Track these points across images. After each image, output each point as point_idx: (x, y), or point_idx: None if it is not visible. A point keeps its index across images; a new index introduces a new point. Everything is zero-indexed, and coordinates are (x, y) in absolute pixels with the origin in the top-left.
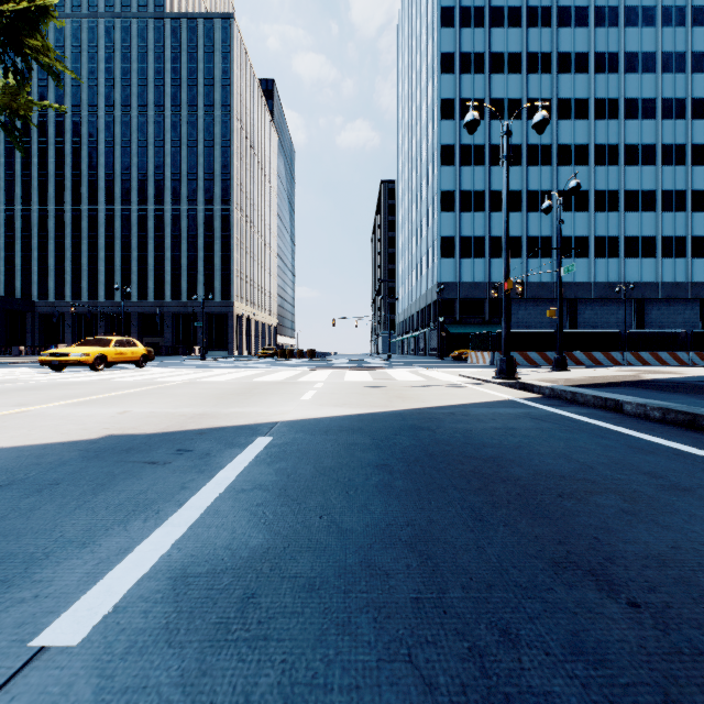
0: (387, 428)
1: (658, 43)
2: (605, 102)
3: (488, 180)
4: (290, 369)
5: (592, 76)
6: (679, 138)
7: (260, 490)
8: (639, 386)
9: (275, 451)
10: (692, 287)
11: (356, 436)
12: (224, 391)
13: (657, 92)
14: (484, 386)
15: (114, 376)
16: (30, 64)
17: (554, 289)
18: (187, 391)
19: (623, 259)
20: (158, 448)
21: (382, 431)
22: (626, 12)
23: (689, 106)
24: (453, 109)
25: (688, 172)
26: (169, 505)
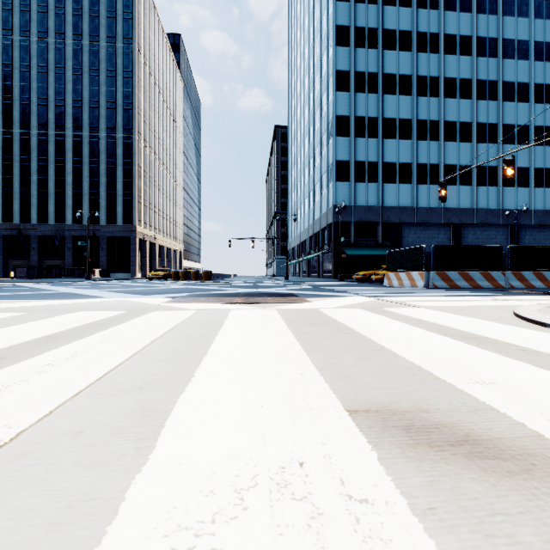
0: None
1: None
2: (486, 41)
3: (381, 108)
4: (130, 300)
5: (475, 15)
6: (548, 78)
7: None
8: None
9: None
10: None
11: None
12: None
13: (530, 36)
14: None
15: None
16: None
17: (442, 214)
18: None
19: (501, 187)
20: None
21: None
22: None
23: None
24: (348, 36)
25: None
26: None
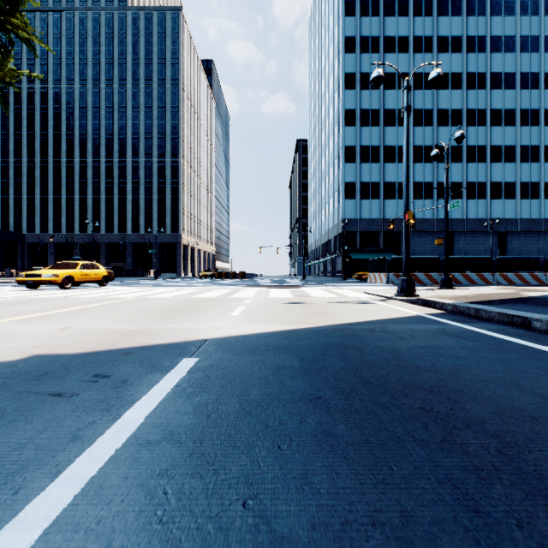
0: (314, 347)
1: (517, 29)
2: (475, 76)
3: (383, 138)
4: (225, 287)
5: (465, 55)
6: (534, 104)
7: (169, 442)
8: (531, 303)
9: (198, 377)
10: (544, 222)
11: (284, 356)
12: (165, 307)
13: (516, 68)
14: (390, 302)
15: (77, 294)
16: (11, 37)
17: (435, 224)
18: (132, 307)
19: (489, 200)
20: (75, 372)
21: (309, 351)
22: (492, 4)
23: (541, 78)
24: (355, 81)
25: (541, 131)
26: (41, 474)
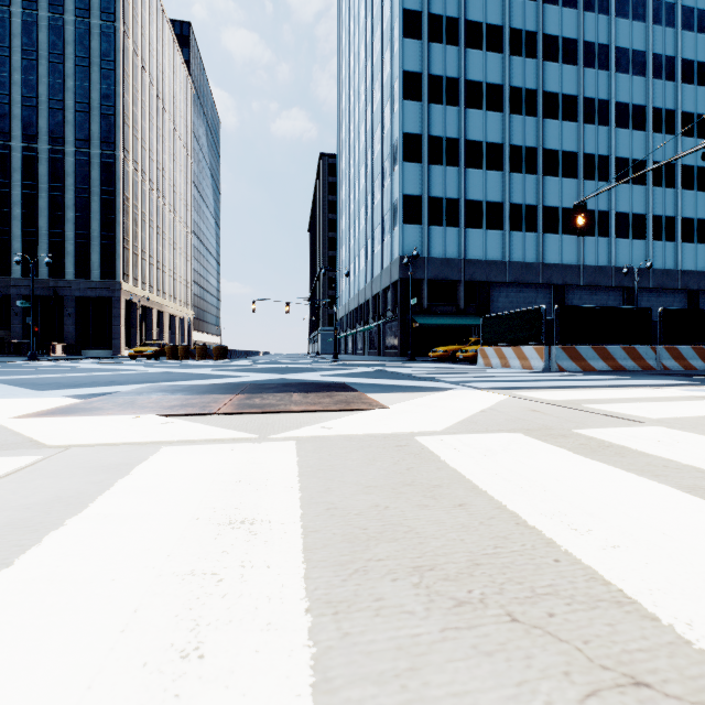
0: None
1: None
2: (595, 48)
3: (464, 126)
4: None
5: (581, 12)
6: (668, 102)
7: None
8: None
9: None
10: (681, 276)
11: None
12: None
13: (647, 45)
14: None
15: None
16: None
17: (540, 272)
18: None
19: (614, 238)
20: None
21: None
22: None
23: (678, 66)
24: (420, 25)
25: (677, 142)
26: None
